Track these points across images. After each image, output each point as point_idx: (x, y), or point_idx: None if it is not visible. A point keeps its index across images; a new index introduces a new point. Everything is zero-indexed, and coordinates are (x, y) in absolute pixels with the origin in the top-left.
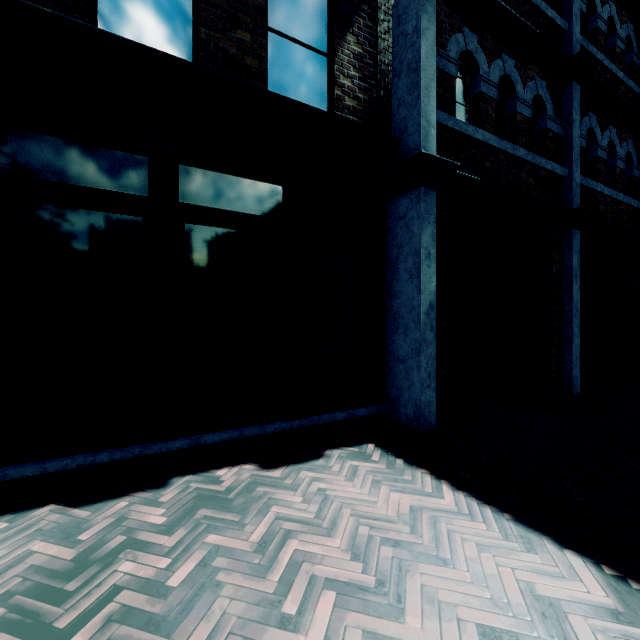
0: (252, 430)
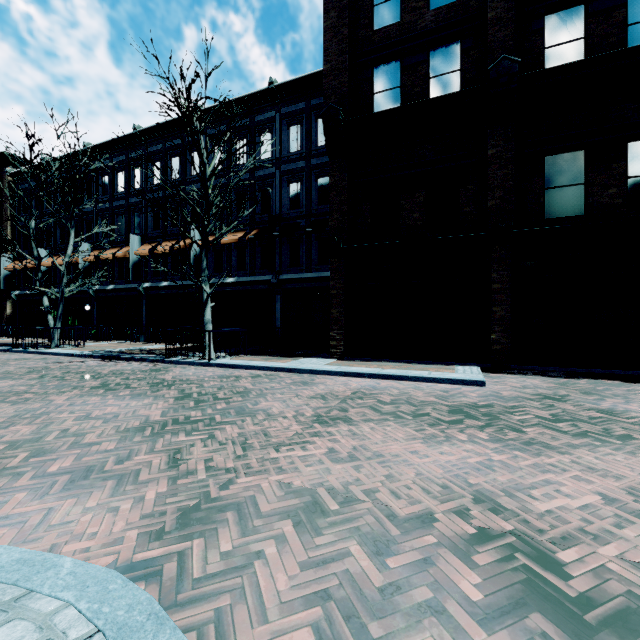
0: (618, 371)
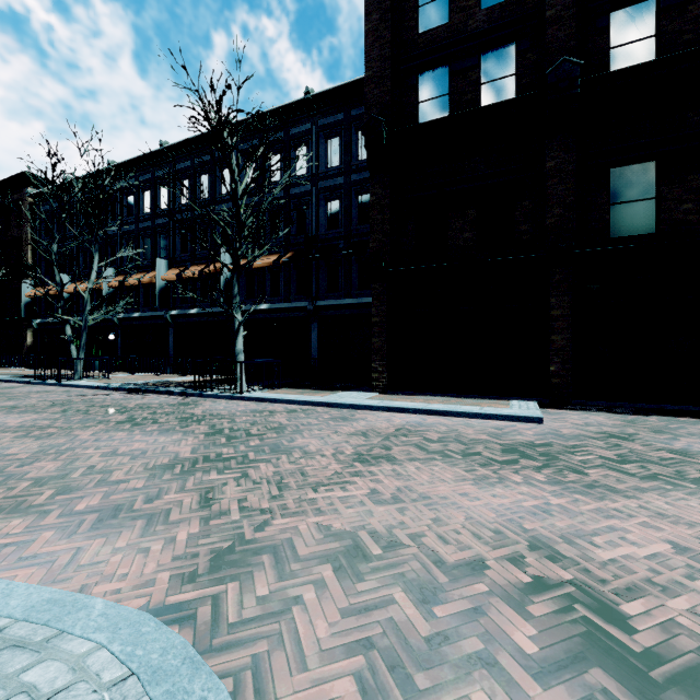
0: (694, 407)
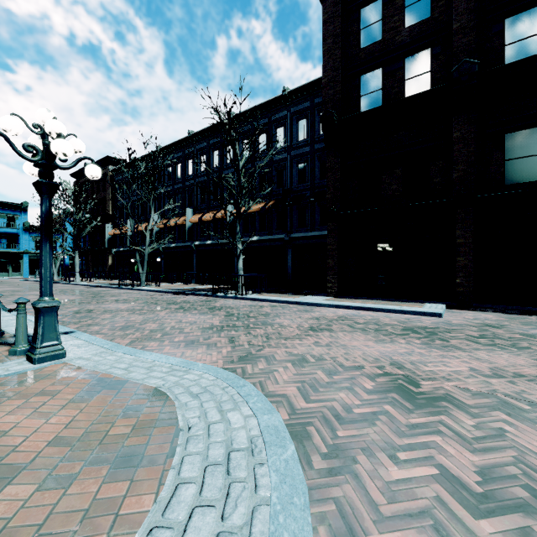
0: None
